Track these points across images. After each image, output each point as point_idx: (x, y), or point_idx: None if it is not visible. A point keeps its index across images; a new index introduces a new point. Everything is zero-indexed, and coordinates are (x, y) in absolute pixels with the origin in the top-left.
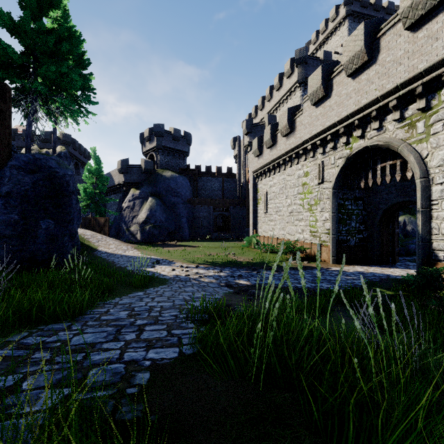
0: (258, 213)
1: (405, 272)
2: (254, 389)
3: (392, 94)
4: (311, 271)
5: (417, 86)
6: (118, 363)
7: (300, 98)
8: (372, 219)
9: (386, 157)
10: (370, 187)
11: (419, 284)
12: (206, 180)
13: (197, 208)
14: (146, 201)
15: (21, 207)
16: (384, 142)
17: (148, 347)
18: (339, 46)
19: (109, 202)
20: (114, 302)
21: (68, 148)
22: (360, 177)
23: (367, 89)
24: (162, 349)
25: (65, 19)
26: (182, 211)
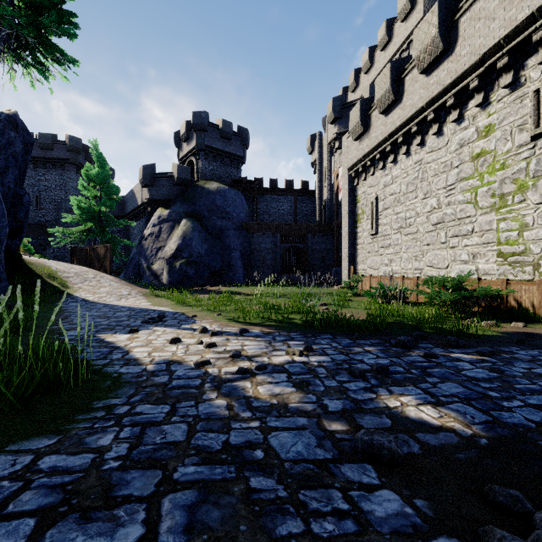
0: (358, 238)
1: None
2: None
3: None
4: None
5: None
6: None
7: None
8: None
9: None
10: None
11: None
12: (270, 200)
13: (256, 237)
14: (178, 225)
15: None
16: None
17: None
18: None
19: (132, 233)
20: None
21: (77, 158)
22: None
23: None
24: None
25: None
26: (233, 241)
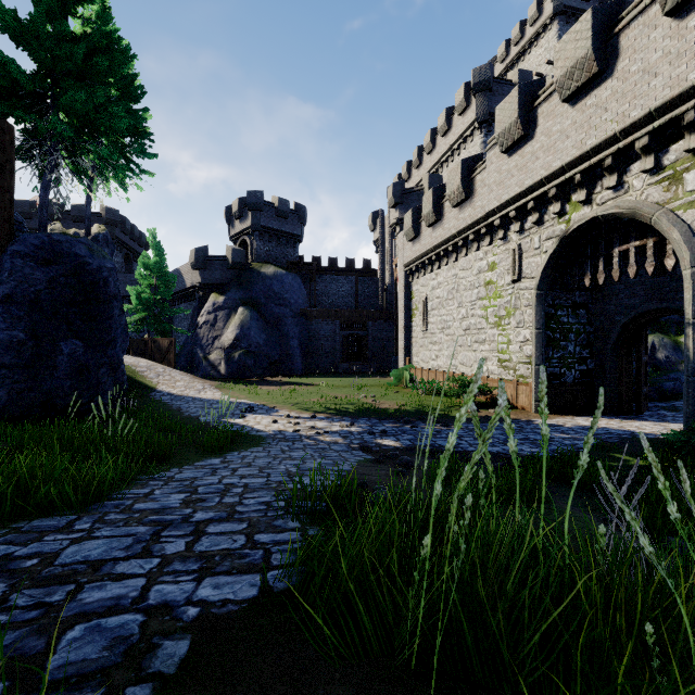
0: (413, 331)
1: (661, 427)
2: (418, 692)
3: (640, 127)
4: (501, 425)
5: (685, 110)
6: (131, 612)
7: (481, 147)
8: (602, 340)
9: (626, 235)
10: (600, 287)
11: (693, 447)
12: (329, 280)
13: (315, 324)
14: (235, 313)
15: (30, 319)
16: (627, 209)
17: (202, 573)
18: (543, 64)
19: (177, 316)
20: (167, 477)
21: (114, 231)
22: (582, 271)
23: (596, 122)
24: (229, 577)
25: (105, 22)
26: (291, 330)
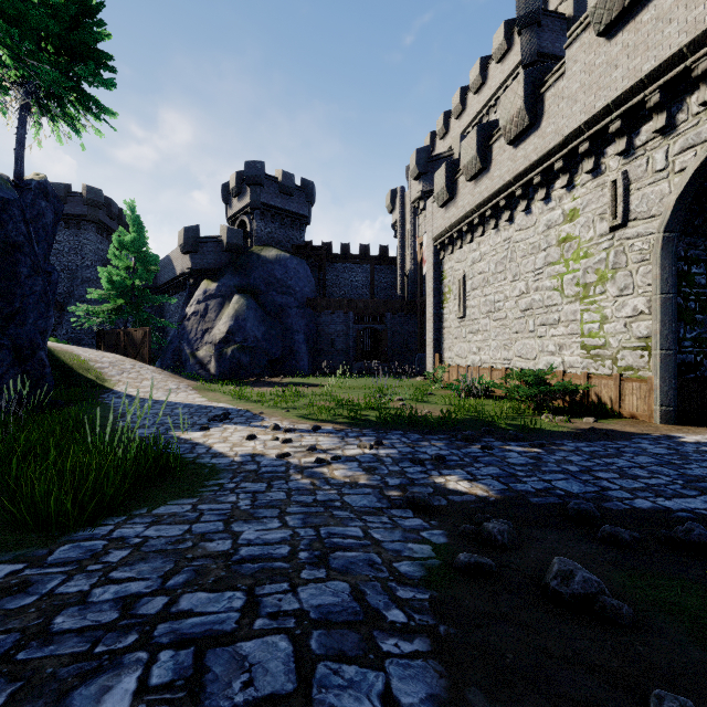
0: (444, 320)
1: None
2: None
3: None
4: (635, 445)
5: None
6: None
7: None
8: None
9: None
10: None
11: None
12: (341, 269)
13: (324, 316)
14: (229, 302)
15: None
16: None
17: None
18: None
19: (168, 310)
20: None
21: (97, 214)
22: None
23: None
24: None
25: None
26: (295, 322)
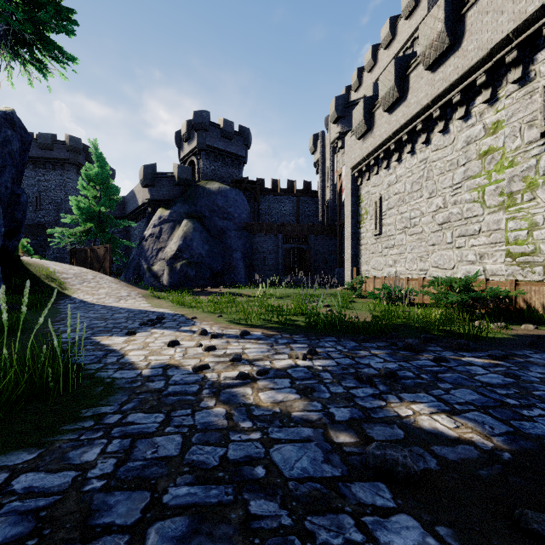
0: (361, 238)
1: None
2: None
3: None
4: None
5: None
6: None
7: None
8: None
9: None
10: None
11: None
12: (272, 200)
13: (258, 238)
14: (179, 226)
15: None
16: None
17: None
18: None
19: (133, 234)
20: None
21: (77, 158)
22: None
23: None
24: None
25: None
26: (234, 242)
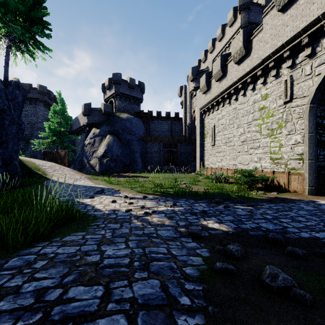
0: (205, 146)
1: None
2: None
3: None
4: (297, 205)
5: None
6: None
7: None
8: None
9: None
10: None
11: None
12: (157, 123)
13: (149, 145)
14: (105, 138)
15: None
16: None
17: None
18: None
19: (77, 142)
20: None
21: (44, 97)
22: None
23: None
24: None
25: None
26: (136, 147)
